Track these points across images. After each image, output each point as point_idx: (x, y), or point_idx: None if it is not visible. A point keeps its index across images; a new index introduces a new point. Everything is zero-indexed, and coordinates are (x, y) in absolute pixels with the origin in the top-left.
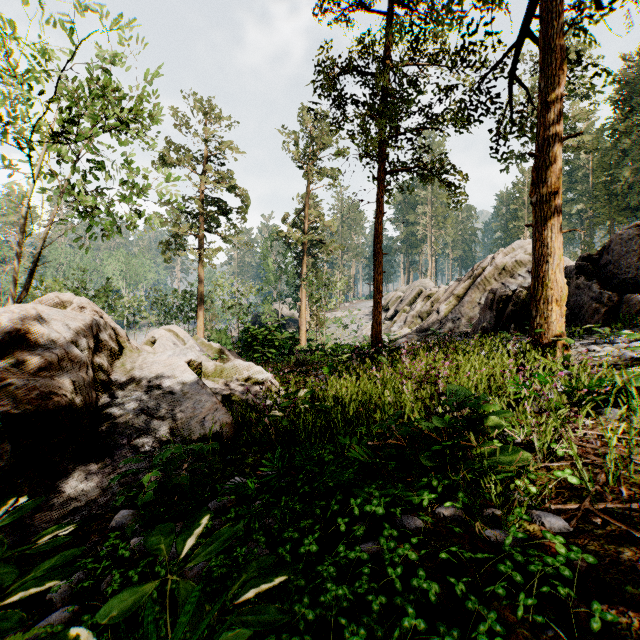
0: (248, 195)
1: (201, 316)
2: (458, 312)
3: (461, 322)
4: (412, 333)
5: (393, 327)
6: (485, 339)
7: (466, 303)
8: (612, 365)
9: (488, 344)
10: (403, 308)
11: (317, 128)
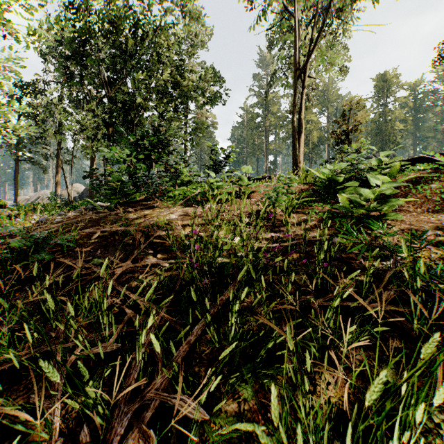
0: None
1: None
2: None
3: None
4: None
5: None
6: None
7: None
8: None
9: None
10: None
11: None
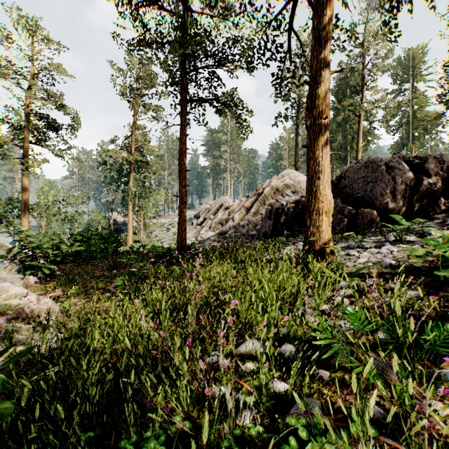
0: (76, 116)
1: (25, 222)
2: (247, 220)
3: (249, 227)
4: (215, 236)
5: (201, 231)
6: (268, 244)
7: (252, 213)
8: (380, 273)
9: (271, 250)
10: (209, 216)
11: (142, 71)
